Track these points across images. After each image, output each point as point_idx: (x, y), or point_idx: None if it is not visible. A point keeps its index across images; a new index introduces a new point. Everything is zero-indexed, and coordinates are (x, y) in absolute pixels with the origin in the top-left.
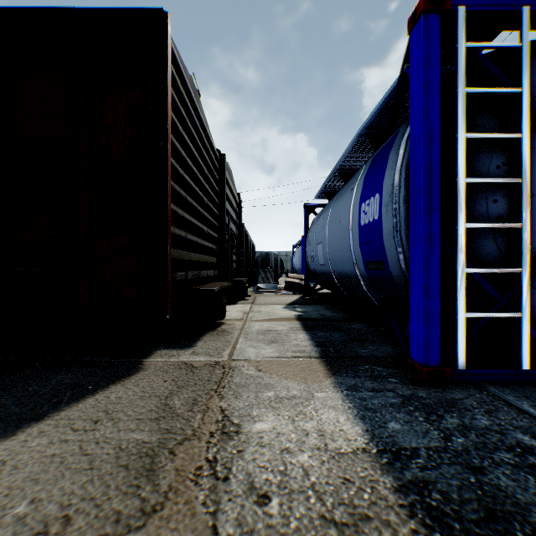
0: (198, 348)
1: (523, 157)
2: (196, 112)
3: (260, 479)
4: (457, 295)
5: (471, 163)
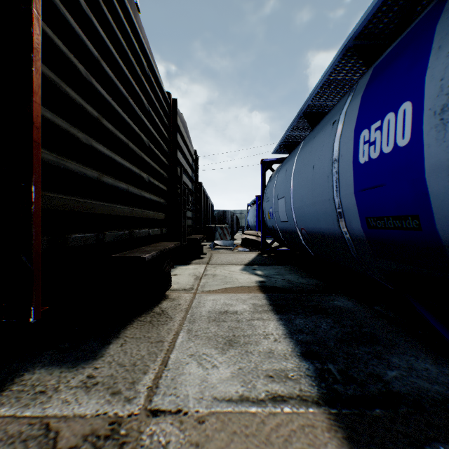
0: (103, 364)
1: None
2: (127, 16)
3: None
4: None
5: None
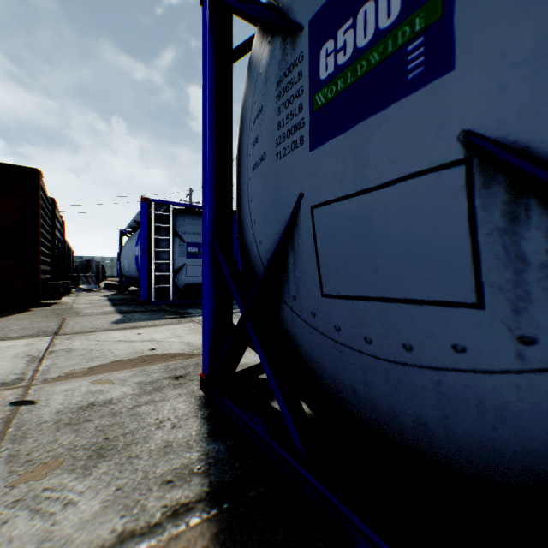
0: (55, 307)
1: (171, 244)
2: (45, 192)
3: (88, 313)
4: (152, 280)
5: (159, 243)
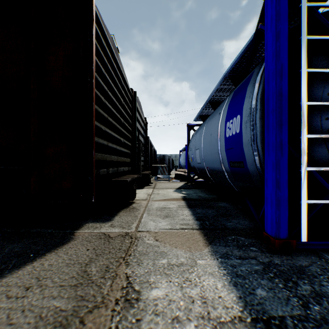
0: (115, 222)
1: None
2: (115, 61)
3: None
4: (301, 187)
5: (309, 91)
